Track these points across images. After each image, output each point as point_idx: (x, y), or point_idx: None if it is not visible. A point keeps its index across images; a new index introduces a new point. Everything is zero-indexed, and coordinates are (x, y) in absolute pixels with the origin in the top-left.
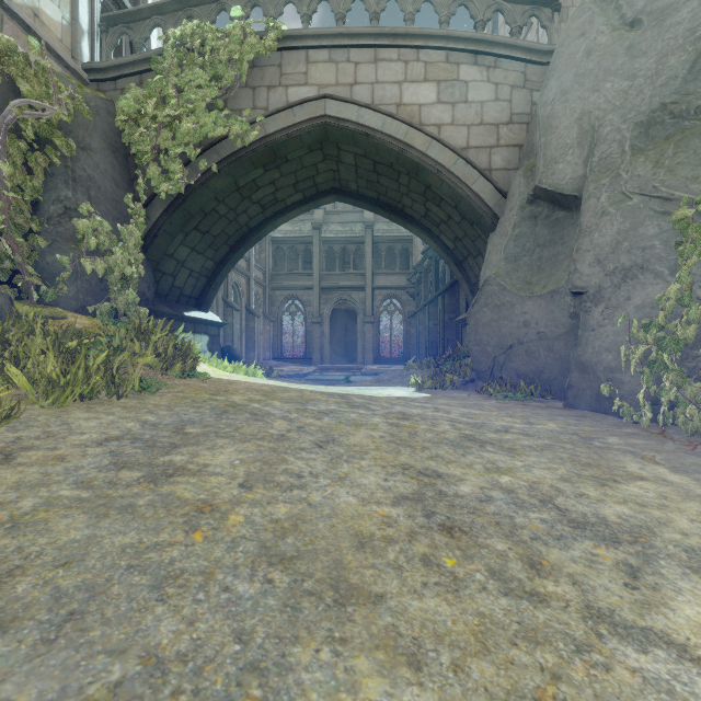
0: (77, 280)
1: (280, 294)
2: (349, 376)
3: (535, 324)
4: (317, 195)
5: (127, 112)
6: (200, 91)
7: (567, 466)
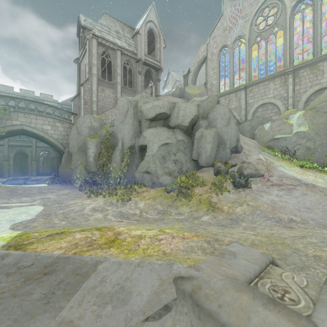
0: None
1: None
2: (26, 181)
3: (68, 172)
4: (16, 134)
5: None
6: None
7: (57, 190)
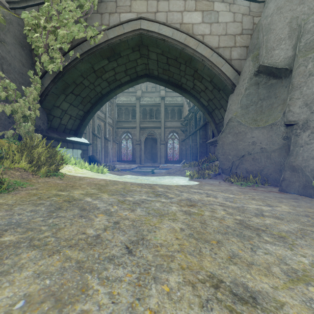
0: None
1: (121, 130)
2: (153, 169)
3: (259, 143)
4: (137, 78)
5: (29, 24)
6: (71, 13)
7: None
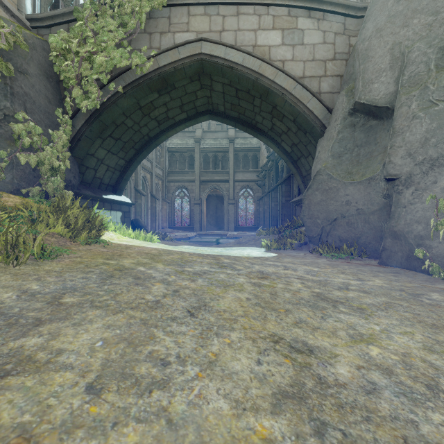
0: (12, 169)
1: (173, 185)
2: (219, 239)
3: (355, 203)
4: (196, 115)
5: (57, 49)
6: (111, 34)
7: (419, 328)
